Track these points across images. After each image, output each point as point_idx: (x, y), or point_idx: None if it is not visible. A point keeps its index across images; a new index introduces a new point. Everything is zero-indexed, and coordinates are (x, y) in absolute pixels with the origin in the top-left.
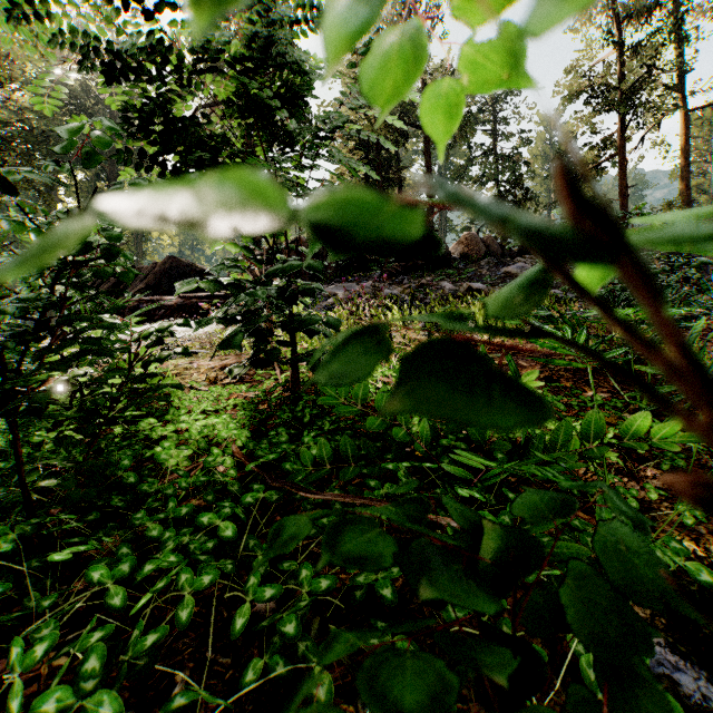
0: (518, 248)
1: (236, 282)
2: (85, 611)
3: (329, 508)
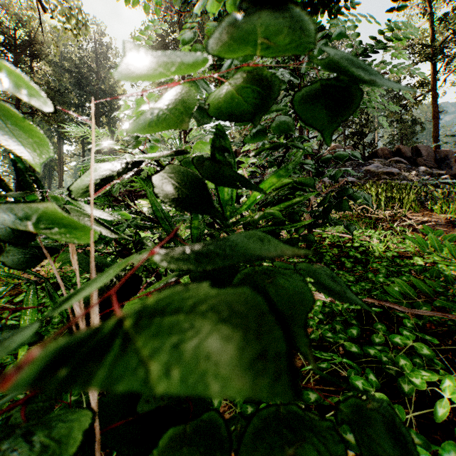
0: (368, 155)
1: (251, 172)
2: (317, 408)
3: (424, 331)
